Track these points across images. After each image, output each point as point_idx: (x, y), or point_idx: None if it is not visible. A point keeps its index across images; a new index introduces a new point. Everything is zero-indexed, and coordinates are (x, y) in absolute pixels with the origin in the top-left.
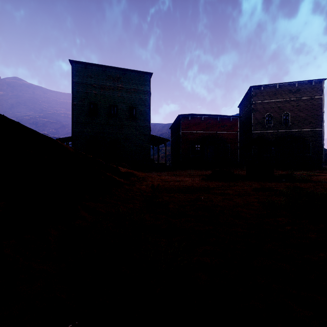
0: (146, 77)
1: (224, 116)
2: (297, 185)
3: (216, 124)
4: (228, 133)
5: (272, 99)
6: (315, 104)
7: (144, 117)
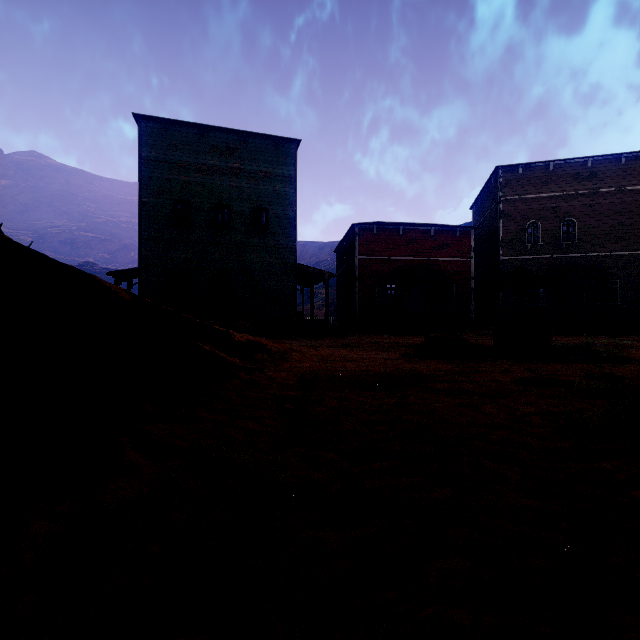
0: (287, 149)
1: (443, 226)
2: (607, 371)
3: (427, 242)
4: (451, 260)
5: (540, 192)
6: (627, 203)
7: (283, 228)
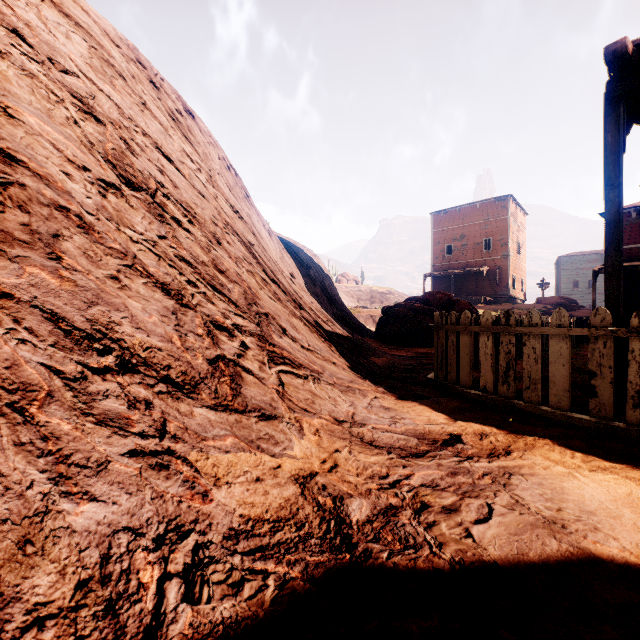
0: None
1: None
2: None
3: None
4: None
5: None
6: None
7: None
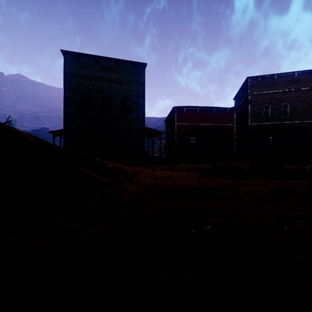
0: (140, 68)
1: (220, 107)
2: None
3: (212, 116)
4: (224, 125)
5: (270, 90)
6: None
7: (138, 109)
